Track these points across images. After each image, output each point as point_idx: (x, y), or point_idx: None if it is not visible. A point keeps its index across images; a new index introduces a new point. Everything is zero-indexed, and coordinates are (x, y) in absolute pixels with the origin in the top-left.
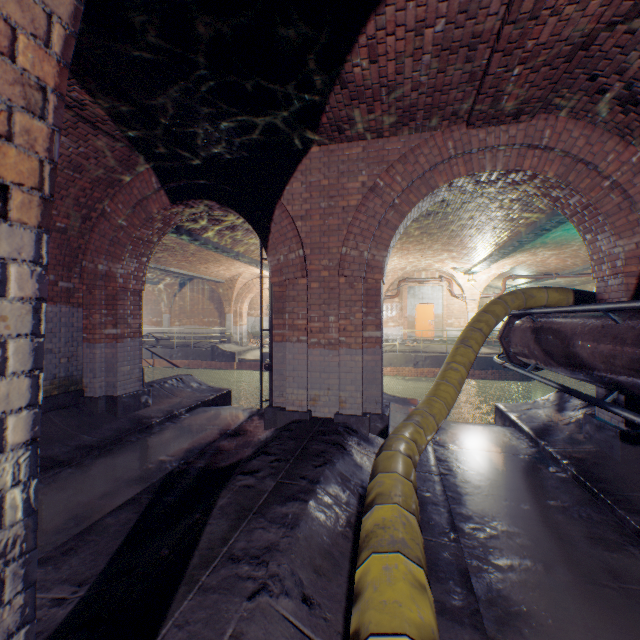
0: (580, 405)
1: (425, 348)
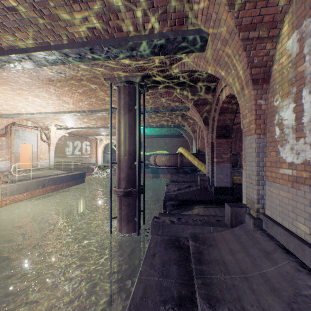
0: (184, 175)
1: (33, 175)
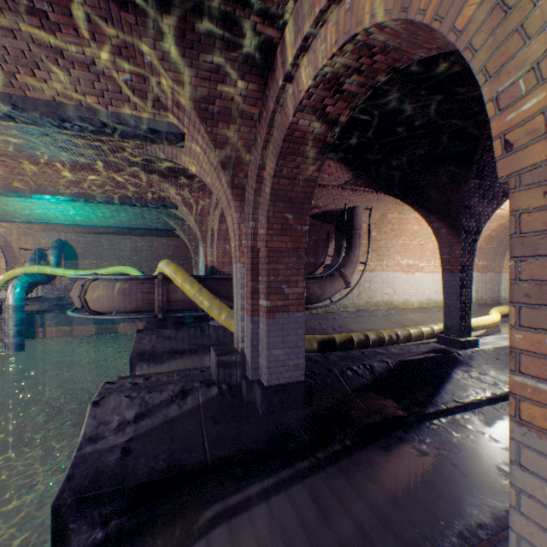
0: (175, 331)
1: None
